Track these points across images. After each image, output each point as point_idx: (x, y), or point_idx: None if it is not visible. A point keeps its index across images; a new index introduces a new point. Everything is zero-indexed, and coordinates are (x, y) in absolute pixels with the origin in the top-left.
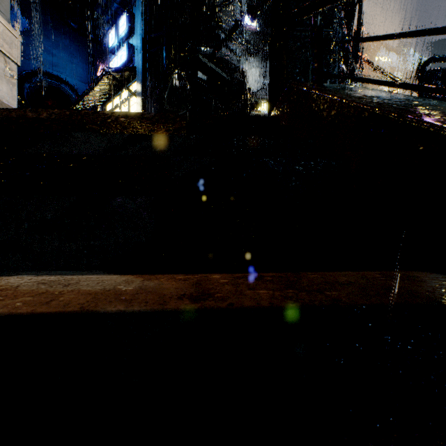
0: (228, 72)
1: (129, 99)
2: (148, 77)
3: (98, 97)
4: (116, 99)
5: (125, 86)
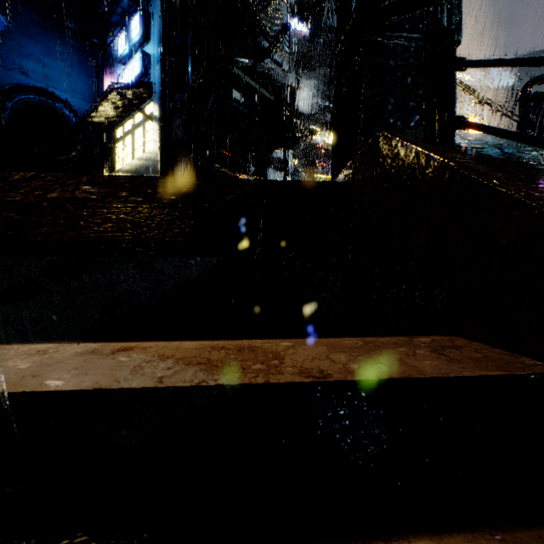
0: (273, 90)
1: (145, 123)
2: (168, 95)
3: (104, 121)
4: (128, 123)
5: (137, 108)
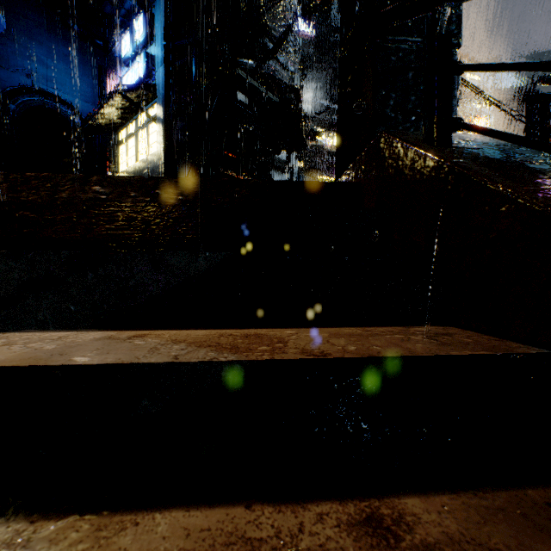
0: (277, 92)
1: (148, 125)
2: (172, 97)
3: (107, 123)
4: (131, 125)
5: (141, 109)
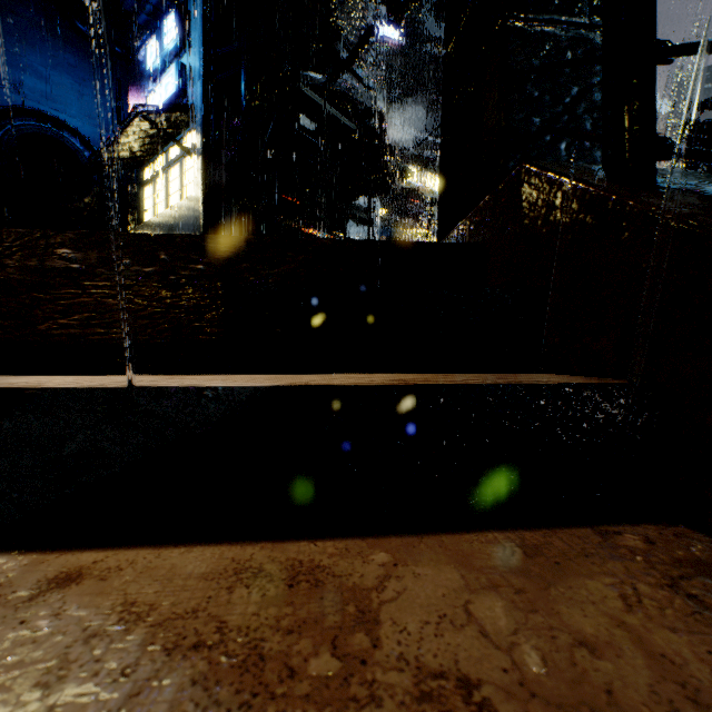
0: (354, 116)
1: (182, 160)
2: (214, 122)
3: (127, 156)
4: (160, 159)
5: (171, 138)
